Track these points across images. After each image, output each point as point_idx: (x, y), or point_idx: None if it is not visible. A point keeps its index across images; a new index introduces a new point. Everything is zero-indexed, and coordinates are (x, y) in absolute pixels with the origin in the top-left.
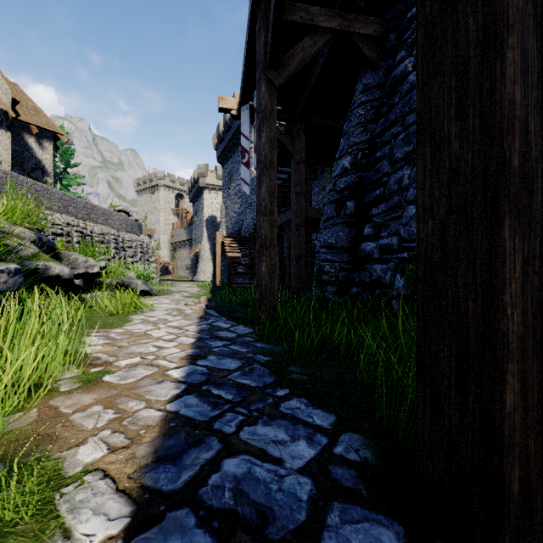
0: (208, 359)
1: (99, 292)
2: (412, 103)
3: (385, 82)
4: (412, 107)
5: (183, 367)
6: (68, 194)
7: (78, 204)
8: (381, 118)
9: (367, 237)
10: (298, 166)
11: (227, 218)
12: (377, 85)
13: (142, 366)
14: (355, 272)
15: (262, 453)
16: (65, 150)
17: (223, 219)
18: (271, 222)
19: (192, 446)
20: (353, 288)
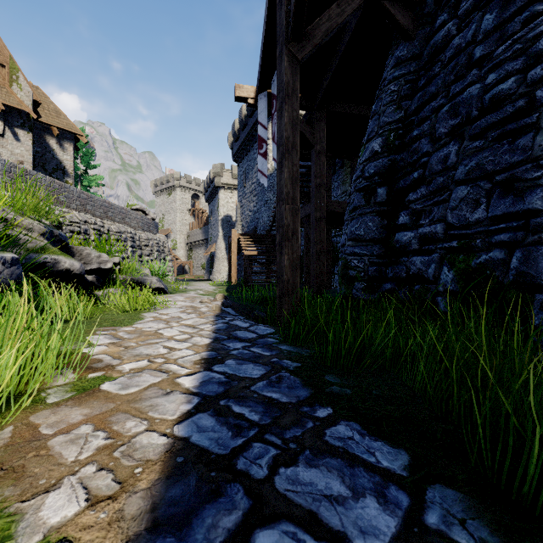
0: (226, 364)
1: (112, 288)
2: (459, 70)
3: (422, 53)
4: (459, 74)
5: (197, 374)
6: (86, 192)
7: (96, 202)
8: (417, 93)
9: (403, 226)
10: (318, 157)
11: (243, 217)
12: (413, 56)
13: (148, 371)
14: (387, 267)
15: (313, 520)
16: (86, 152)
17: (238, 218)
18: (293, 211)
19: (206, 501)
20: (385, 284)
